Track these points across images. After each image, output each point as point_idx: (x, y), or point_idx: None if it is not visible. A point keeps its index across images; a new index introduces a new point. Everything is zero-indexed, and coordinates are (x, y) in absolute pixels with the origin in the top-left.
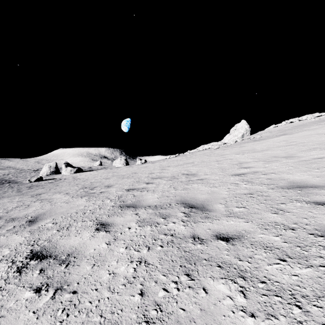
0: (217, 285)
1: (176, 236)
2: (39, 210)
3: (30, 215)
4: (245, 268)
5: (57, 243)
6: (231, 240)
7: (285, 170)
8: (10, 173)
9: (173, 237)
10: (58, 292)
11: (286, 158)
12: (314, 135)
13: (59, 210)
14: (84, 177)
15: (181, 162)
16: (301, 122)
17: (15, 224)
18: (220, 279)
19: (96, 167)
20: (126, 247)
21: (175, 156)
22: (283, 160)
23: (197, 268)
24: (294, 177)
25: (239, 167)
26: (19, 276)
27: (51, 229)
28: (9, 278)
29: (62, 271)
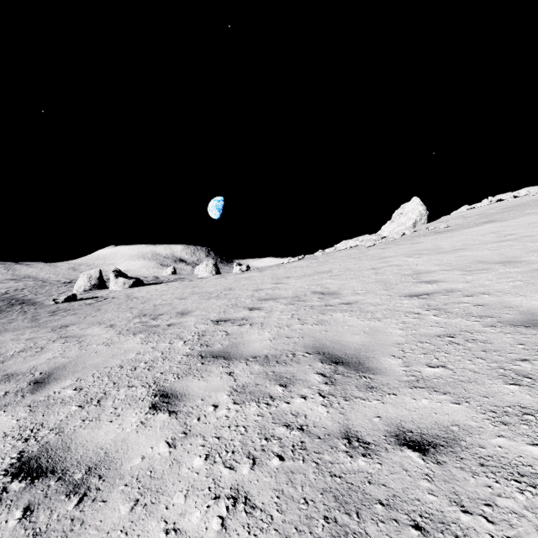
0: None
1: (311, 433)
2: (58, 360)
3: (39, 368)
4: None
5: (72, 437)
6: (431, 450)
7: (509, 289)
8: (27, 288)
9: (305, 435)
10: None
11: (504, 265)
12: None
13: (91, 361)
14: (144, 295)
15: (309, 271)
16: (519, 199)
17: (10, 388)
18: None
19: (166, 278)
20: (206, 454)
21: (299, 260)
22: (498, 269)
23: (364, 530)
24: (531, 303)
25: (416, 281)
26: None
27: (68, 402)
28: None
29: (69, 515)
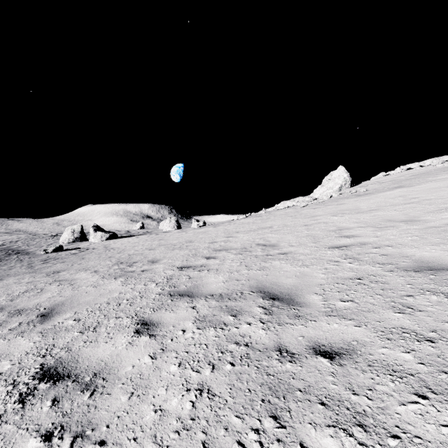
0: (322, 438)
1: (254, 348)
2: (56, 298)
3: (43, 305)
4: (363, 409)
5: (79, 354)
6: (337, 357)
7: (407, 242)
8: (20, 240)
9: (249, 349)
10: (77, 441)
11: (406, 223)
12: (443, 188)
13: (83, 299)
14: (119, 246)
15: (254, 226)
16: (424, 168)
17: (22, 320)
18: (325, 428)
19: (136, 232)
20: (179, 363)
21: (246, 217)
22: (402, 226)
23: (288, 406)
24: (422, 254)
25: (338, 236)
26: (22, 410)
27: (71, 329)
28: (7, 412)
29: (85, 403)
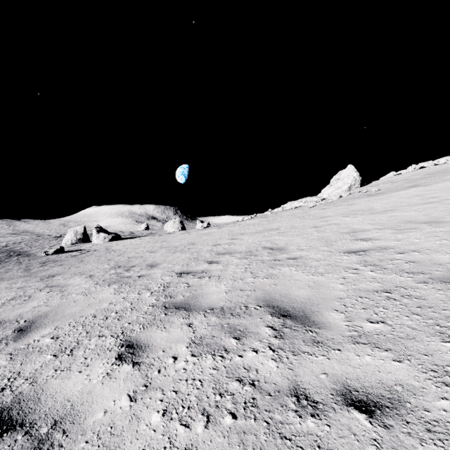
0: None
1: (262, 389)
2: (41, 308)
3: (25, 316)
4: None
5: (44, 388)
6: (378, 411)
7: (436, 247)
8: (23, 241)
9: (256, 391)
10: None
11: (430, 225)
12: None
13: (69, 310)
14: (121, 248)
15: (260, 228)
16: (439, 167)
17: None
18: None
19: (140, 233)
20: (164, 410)
21: (251, 218)
22: (425, 228)
23: None
24: None
25: (353, 239)
26: None
27: (45, 350)
28: None
29: None
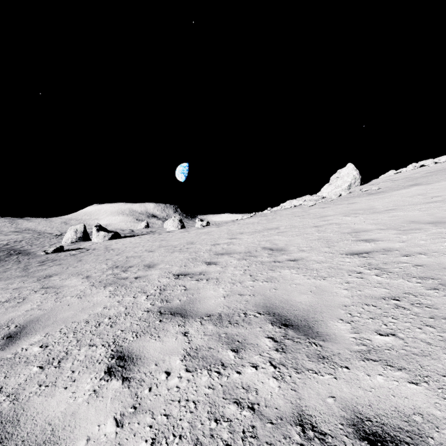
0: None
1: (263, 415)
2: (34, 312)
3: (16, 320)
4: None
5: (25, 407)
6: None
7: (444, 249)
8: (24, 240)
9: (256, 417)
10: None
11: (435, 225)
12: None
13: (62, 315)
14: (120, 247)
15: (260, 227)
16: (439, 165)
17: None
18: None
19: (140, 231)
20: (153, 439)
21: (251, 216)
22: (430, 229)
23: None
24: None
25: (355, 240)
26: None
27: (31, 361)
28: None
29: None
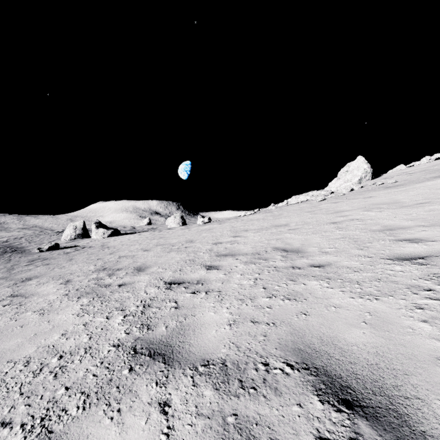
0: None
1: None
2: None
3: None
4: None
5: None
6: None
7: None
8: (25, 237)
9: None
10: None
11: None
12: None
13: (3, 344)
14: (116, 245)
15: (266, 224)
16: None
17: None
18: None
19: (141, 228)
20: None
21: (254, 213)
22: None
23: None
24: None
25: (394, 239)
26: None
27: None
28: None
29: None
